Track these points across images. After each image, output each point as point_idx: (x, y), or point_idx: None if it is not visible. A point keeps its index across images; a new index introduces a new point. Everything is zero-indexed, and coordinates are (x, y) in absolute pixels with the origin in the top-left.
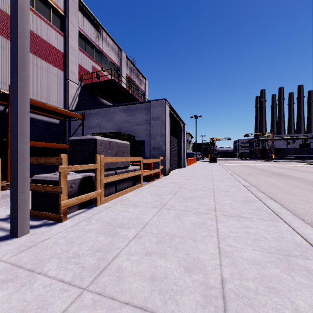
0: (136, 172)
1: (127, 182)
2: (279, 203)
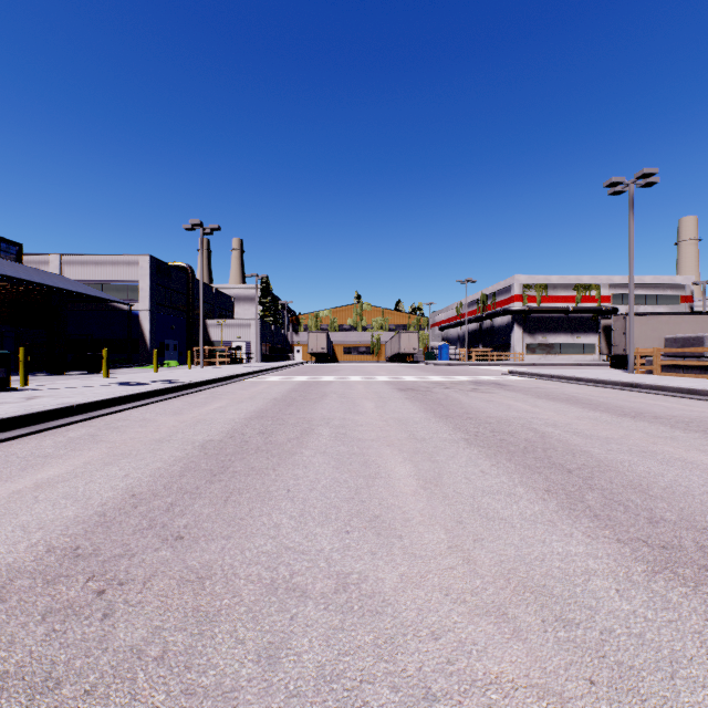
0: (699, 362)
1: (699, 370)
2: (592, 384)
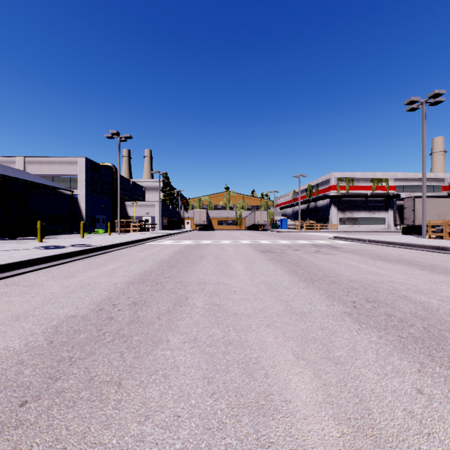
0: None
1: None
2: (404, 247)
